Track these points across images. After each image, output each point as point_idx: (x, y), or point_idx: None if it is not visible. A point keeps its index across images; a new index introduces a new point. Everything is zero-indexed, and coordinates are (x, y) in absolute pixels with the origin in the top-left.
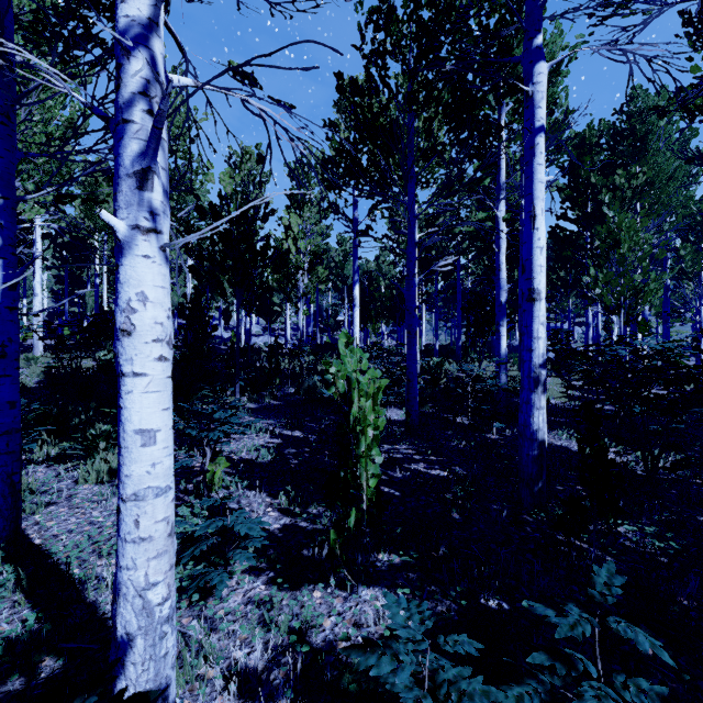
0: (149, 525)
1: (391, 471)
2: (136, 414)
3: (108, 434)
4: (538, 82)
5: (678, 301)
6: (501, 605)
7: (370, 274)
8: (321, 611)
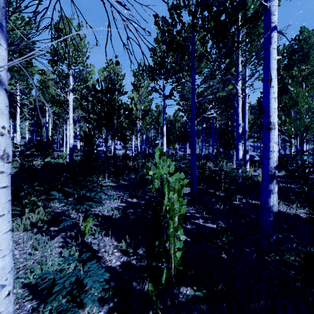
0: None
1: (184, 224)
2: None
3: (33, 202)
4: (273, 0)
5: None
6: None
7: (171, 121)
8: None
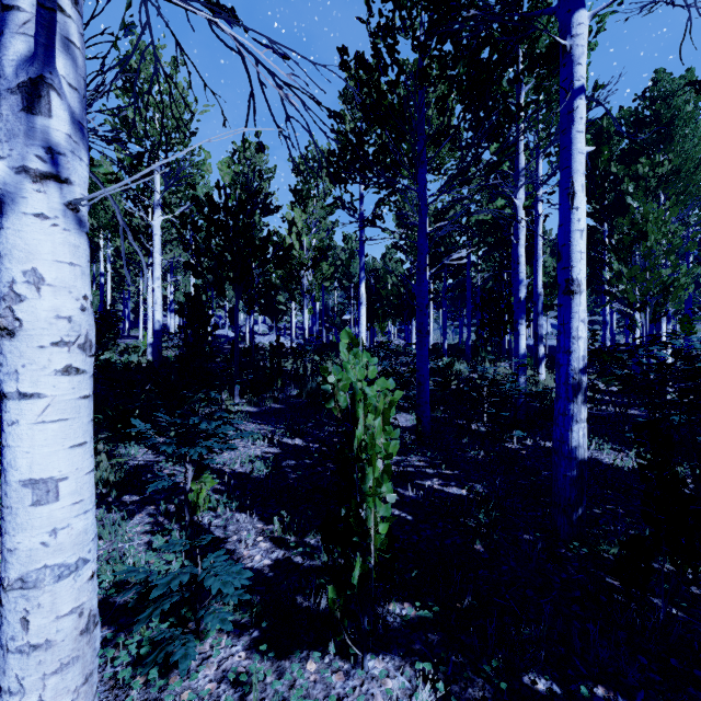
0: (46, 624)
1: (402, 489)
2: (24, 456)
3: None
4: (578, 35)
5: (697, 298)
6: (553, 693)
7: (377, 271)
8: (315, 694)
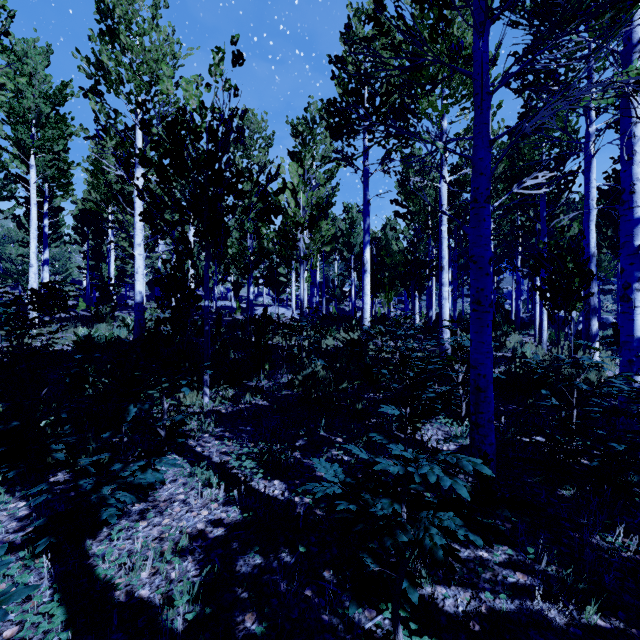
0: None
1: None
2: None
3: None
4: None
5: None
6: None
7: (379, 240)
8: None
